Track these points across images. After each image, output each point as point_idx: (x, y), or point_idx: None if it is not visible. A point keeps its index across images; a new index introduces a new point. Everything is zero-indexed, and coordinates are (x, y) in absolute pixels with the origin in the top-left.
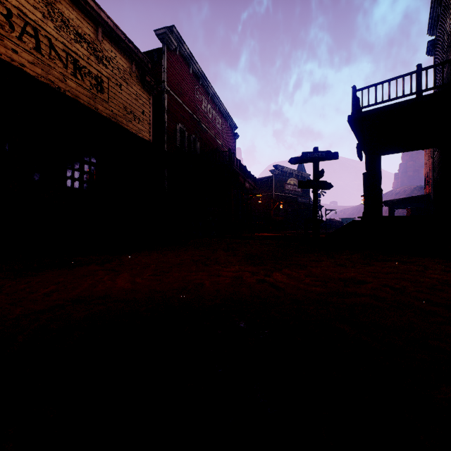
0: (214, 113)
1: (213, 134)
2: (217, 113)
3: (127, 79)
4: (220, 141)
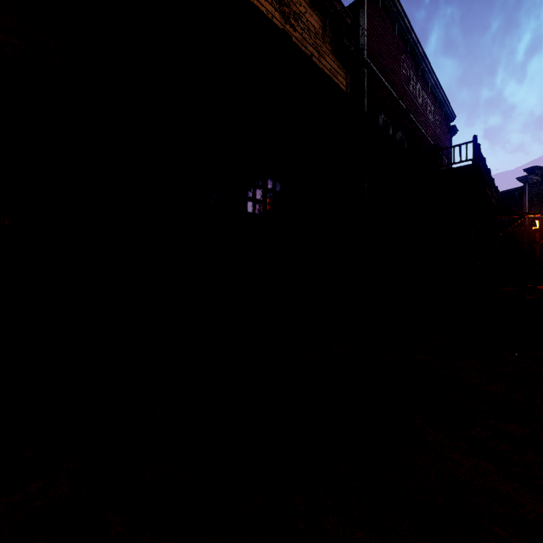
0: (424, 96)
1: (423, 129)
2: (428, 96)
3: (318, 47)
4: (431, 140)
